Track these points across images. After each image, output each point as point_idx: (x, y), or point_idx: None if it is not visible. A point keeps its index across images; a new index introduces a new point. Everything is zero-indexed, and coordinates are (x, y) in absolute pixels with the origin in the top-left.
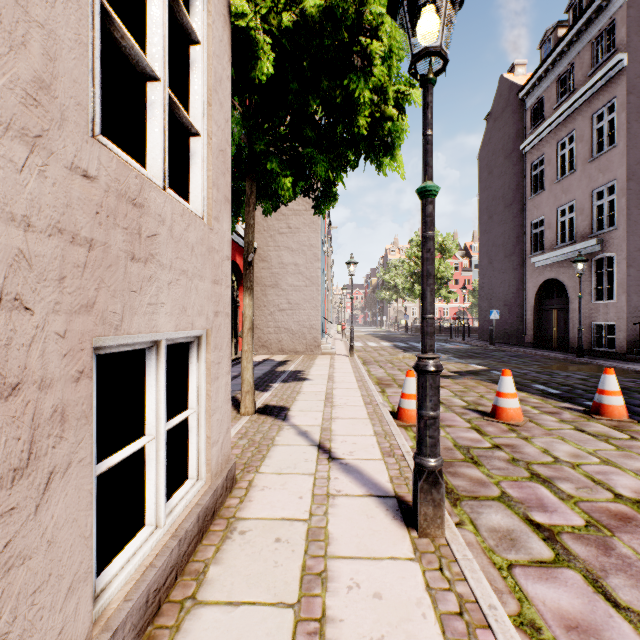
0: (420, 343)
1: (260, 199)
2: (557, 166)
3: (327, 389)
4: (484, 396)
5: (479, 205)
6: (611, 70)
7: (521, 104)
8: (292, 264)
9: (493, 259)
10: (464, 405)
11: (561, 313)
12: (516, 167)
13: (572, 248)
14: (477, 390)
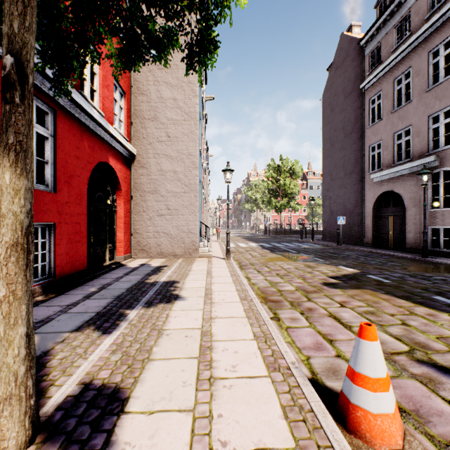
0: (280, 243)
1: (101, 41)
2: (394, 99)
3: (203, 321)
4: (408, 323)
5: (323, 136)
6: (449, 10)
7: (360, 53)
8: (171, 171)
9: (335, 177)
10: (406, 350)
11: (397, 219)
12: (355, 104)
13: (410, 165)
14: (386, 309)
